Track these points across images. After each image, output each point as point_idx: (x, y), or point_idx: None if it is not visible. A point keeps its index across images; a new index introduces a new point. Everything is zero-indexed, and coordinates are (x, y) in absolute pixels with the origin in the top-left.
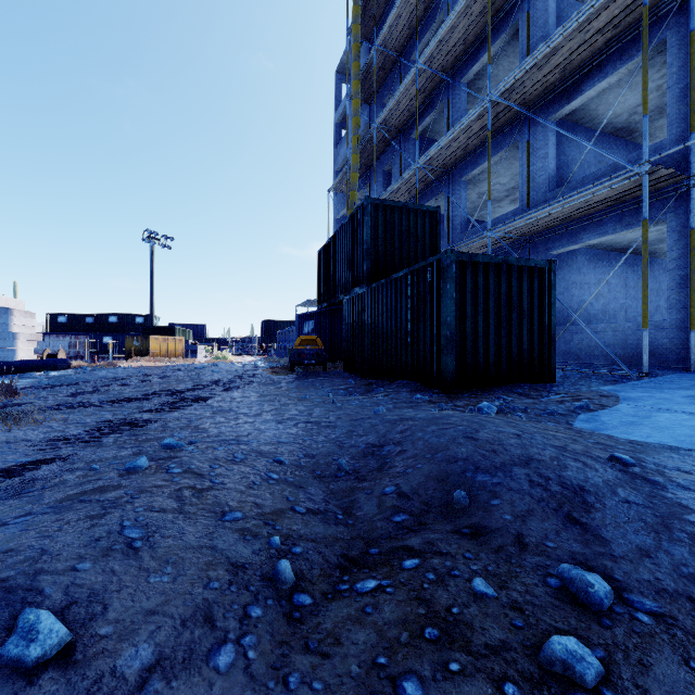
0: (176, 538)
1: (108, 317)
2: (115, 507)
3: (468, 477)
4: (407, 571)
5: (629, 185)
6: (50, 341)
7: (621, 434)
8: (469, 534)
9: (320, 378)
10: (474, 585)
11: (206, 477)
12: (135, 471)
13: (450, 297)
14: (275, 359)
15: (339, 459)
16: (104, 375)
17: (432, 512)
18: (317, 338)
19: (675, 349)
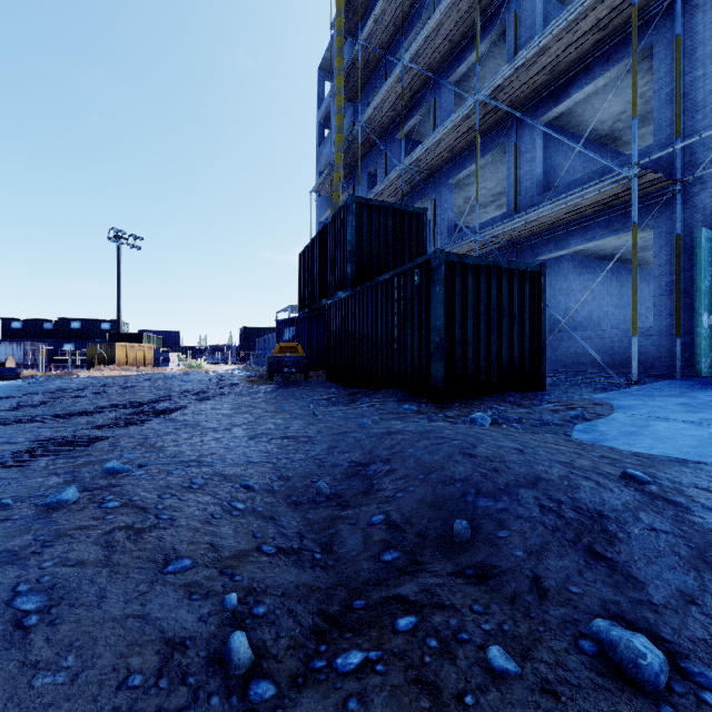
0: (92, 605)
1: (69, 323)
2: (14, 562)
3: (469, 502)
4: (402, 636)
5: (617, 189)
6: (2, 349)
7: (623, 446)
8: (475, 577)
9: (301, 387)
10: (490, 658)
11: (151, 511)
12: (57, 507)
13: (439, 300)
14: (253, 368)
15: (318, 482)
16: (58, 385)
17: (429, 546)
18: (298, 345)
19: (661, 356)
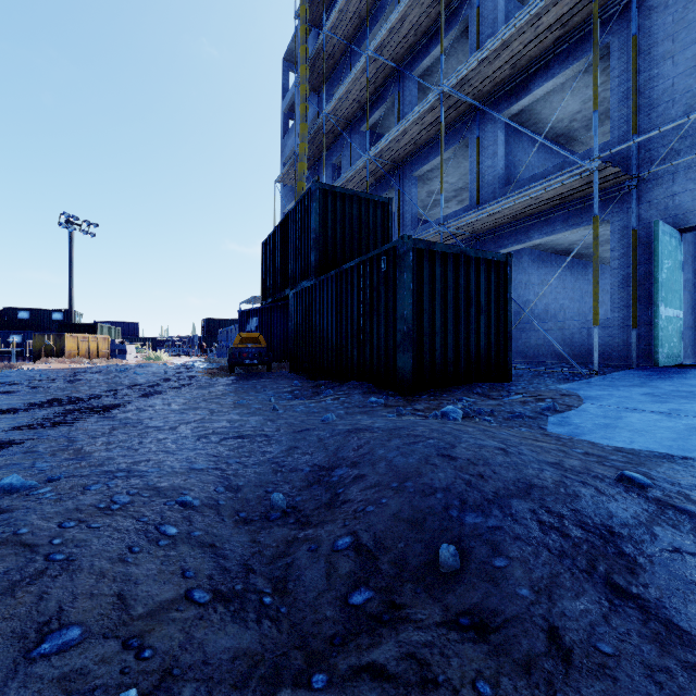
0: None
1: (16, 312)
2: None
3: (453, 517)
4: None
5: (578, 182)
6: None
7: (603, 440)
8: (472, 629)
9: (263, 380)
10: None
11: (41, 549)
12: None
13: (407, 288)
14: (215, 360)
15: (273, 494)
16: None
17: (408, 580)
18: (260, 335)
19: (618, 346)
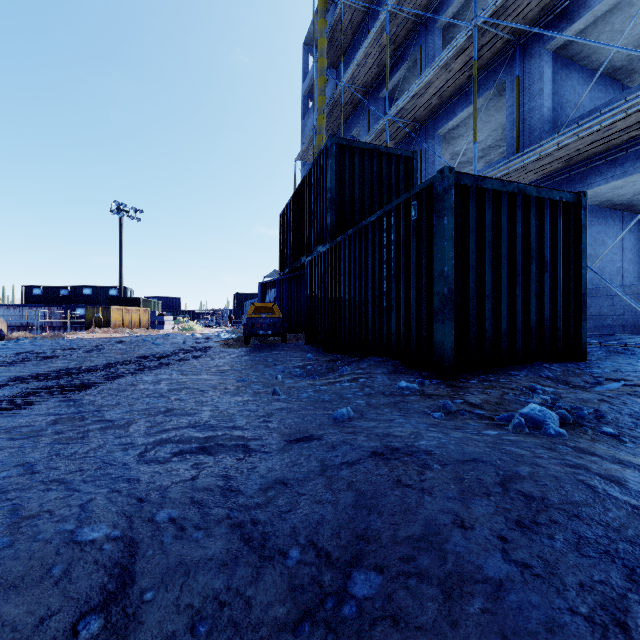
0: None
1: (81, 289)
2: None
3: None
4: None
5: None
6: (23, 313)
7: None
8: None
9: (276, 352)
10: None
11: None
12: None
13: (447, 236)
14: (239, 331)
15: None
16: (24, 348)
17: None
18: (274, 305)
19: None
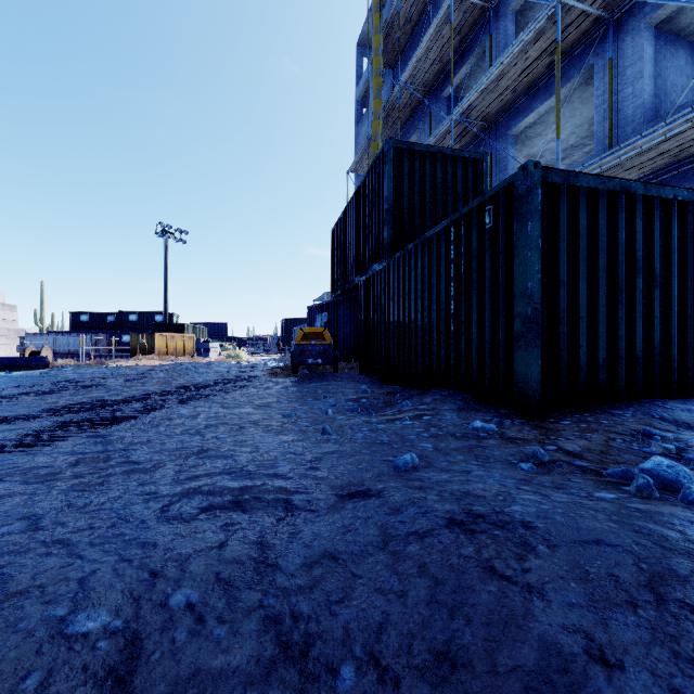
0: None
1: (128, 315)
2: None
3: None
4: None
5: None
6: (71, 340)
7: None
8: None
9: (327, 382)
10: None
11: None
12: None
13: (532, 245)
14: (287, 358)
15: None
16: (65, 376)
17: None
18: (324, 330)
19: None
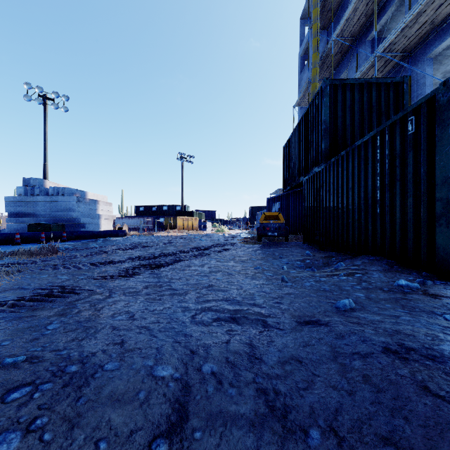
0: None
1: (162, 207)
2: None
3: None
4: None
5: None
6: (135, 221)
7: None
8: None
9: (281, 248)
10: None
11: None
12: None
13: None
14: (253, 232)
15: None
16: (135, 240)
17: None
18: (279, 213)
19: None
